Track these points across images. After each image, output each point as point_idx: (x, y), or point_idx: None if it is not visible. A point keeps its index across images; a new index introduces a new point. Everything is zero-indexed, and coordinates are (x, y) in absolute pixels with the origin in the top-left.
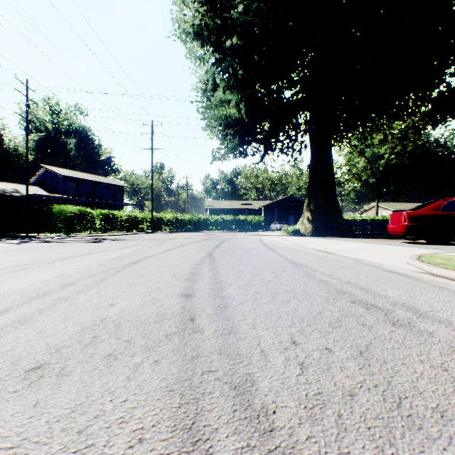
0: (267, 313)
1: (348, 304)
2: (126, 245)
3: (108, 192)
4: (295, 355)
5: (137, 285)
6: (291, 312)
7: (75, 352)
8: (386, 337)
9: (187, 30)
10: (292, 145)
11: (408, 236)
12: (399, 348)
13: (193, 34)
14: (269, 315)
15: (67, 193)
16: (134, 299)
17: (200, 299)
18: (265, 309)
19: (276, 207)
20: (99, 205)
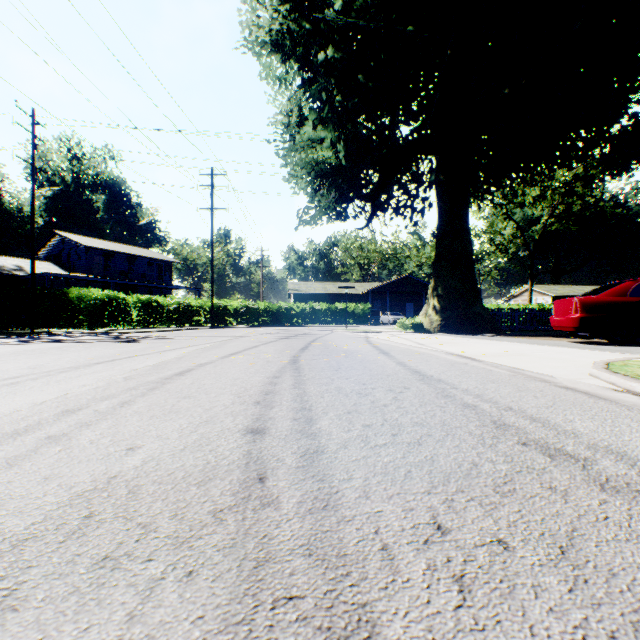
0: (387, 466)
1: (518, 448)
2: (173, 346)
3: (150, 270)
4: (445, 556)
5: (178, 413)
6: (426, 464)
7: (43, 553)
8: (598, 515)
9: (261, 39)
10: (411, 203)
11: (581, 333)
12: (629, 539)
13: (271, 44)
14: (391, 469)
15: (92, 272)
16: (169, 439)
17: (276, 439)
18: (383, 458)
19: (389, 291)
20: (138, 289)
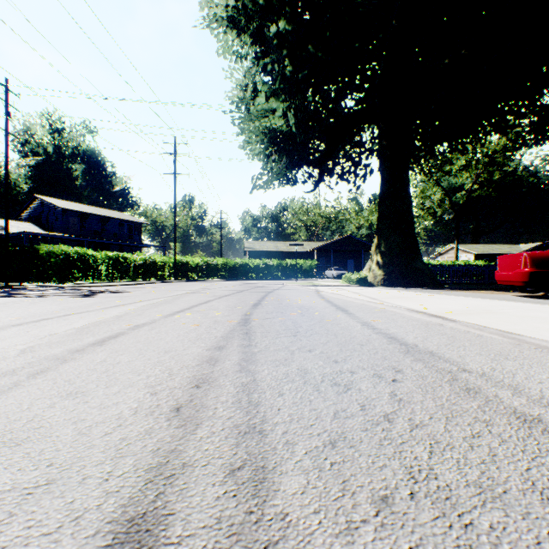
0: None
1: None
2: (123, 302)
3: (122, 230)
4: None
5: (20, 445)
6: None
7: None
8: None
9: (218, 14)
10: (354, 169)
11: (529, 287)
12: None
13: (227, 20)
14: None
15: (69, 231)
16: None
17: None
18: None
19: (332, 249)
20: (110, 247)
